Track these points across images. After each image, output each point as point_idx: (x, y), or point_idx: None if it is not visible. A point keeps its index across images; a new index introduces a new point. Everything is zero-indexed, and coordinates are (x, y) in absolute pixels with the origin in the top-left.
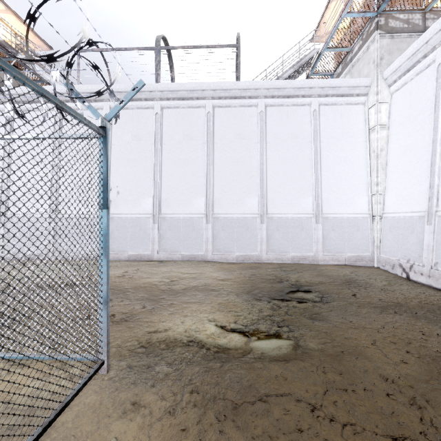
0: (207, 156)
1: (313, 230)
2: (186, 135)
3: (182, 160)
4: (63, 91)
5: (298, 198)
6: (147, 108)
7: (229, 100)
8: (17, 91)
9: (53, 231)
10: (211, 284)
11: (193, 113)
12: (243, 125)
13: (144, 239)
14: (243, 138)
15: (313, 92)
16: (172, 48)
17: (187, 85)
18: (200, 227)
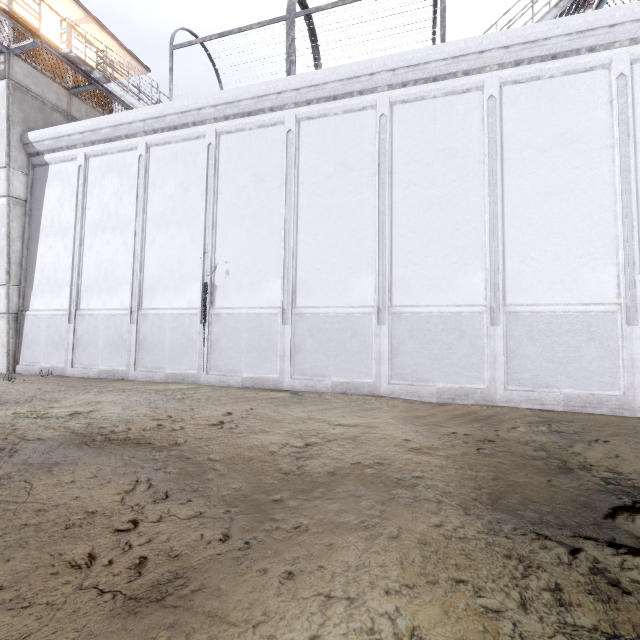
0: (378, 198)
1: (620, 340)
2: (340, 163)
3: (334, 209)
4: (149, 115)
5: (578, 271)
6: (273, 125)
7: (422, 85)
8: (91, 127)
9: (135, 335)
10: (394, 465)
11: (353, 121)
12: (452, 131)
13: (267, 351)
14: (452, 155)
15: (617, 36)
16: (316, 10)
17: (341, 69)
18: (367, 332)
